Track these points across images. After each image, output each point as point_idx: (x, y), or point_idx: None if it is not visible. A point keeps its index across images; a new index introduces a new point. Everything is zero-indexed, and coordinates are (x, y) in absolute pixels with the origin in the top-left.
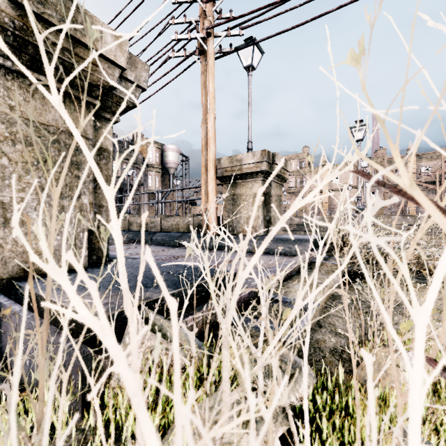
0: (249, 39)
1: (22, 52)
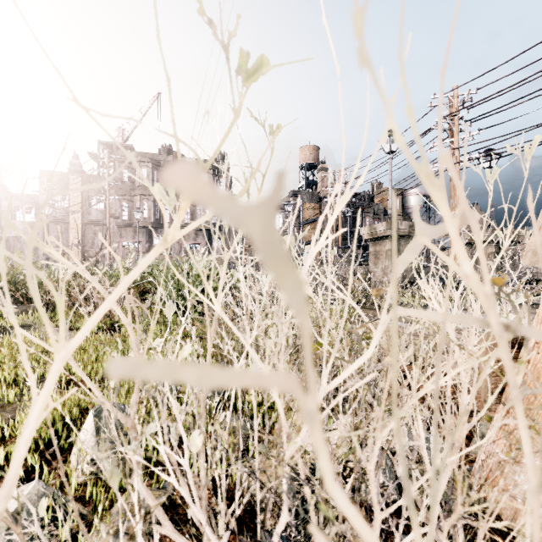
0: (487, 150)
1: (408, 237)
